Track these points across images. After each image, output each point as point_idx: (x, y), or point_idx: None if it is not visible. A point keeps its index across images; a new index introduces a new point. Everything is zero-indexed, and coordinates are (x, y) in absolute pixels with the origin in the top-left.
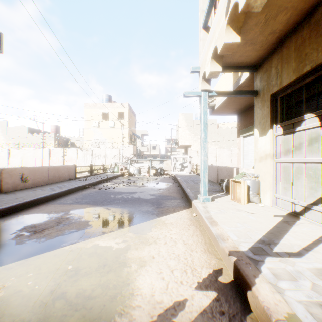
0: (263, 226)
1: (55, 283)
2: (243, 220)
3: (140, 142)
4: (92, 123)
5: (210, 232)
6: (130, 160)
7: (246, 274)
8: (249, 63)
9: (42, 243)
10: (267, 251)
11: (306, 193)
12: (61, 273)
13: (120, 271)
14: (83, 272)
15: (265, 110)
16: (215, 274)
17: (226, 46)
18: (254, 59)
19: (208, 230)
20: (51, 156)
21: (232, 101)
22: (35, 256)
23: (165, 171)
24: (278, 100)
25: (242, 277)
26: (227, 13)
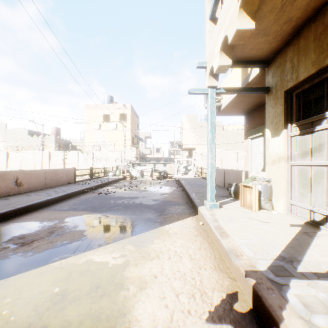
0: (281, 238)
1: (35, 312)
2: (256, 231)
3: (143, 145)
4: (94, 124)
5: (220, 245)
6: (132, 163)
7: (270, 305)
8: (260, 57)
9: (28, 258)
10: (290, 271)
11: (327, 201)
12: (44, 298)
13: (115, 296)
14: (72, 297)
15: (279, 108)
16: (229, 300)
17: (238, 34)
18: (266, 52)
19: (218, 242)
20: (51, 159)
21: (240, 101)
22: (18, 275)
23: (168, 174)
24: (294, 97)
25: (264, 308)
26: None
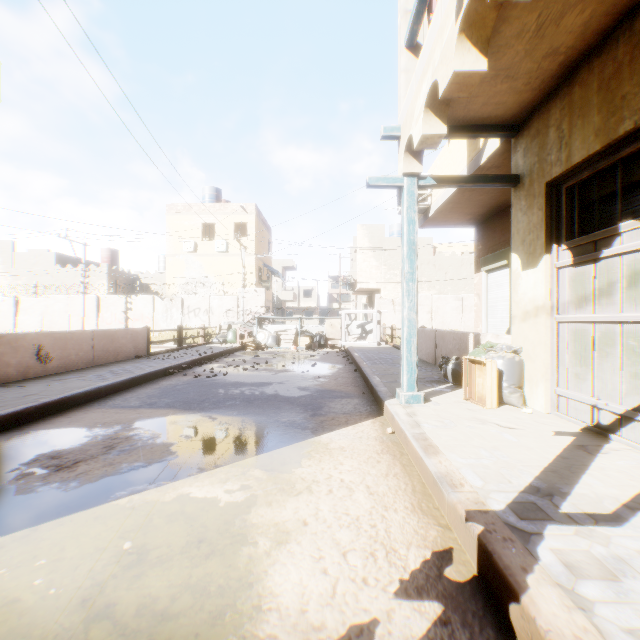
0: (535, 456)
1: (92, 581)
2: (491, 443)
3: (279, 283)
4: (184, 243)
5: (424, 469)
6: (258, 319)
7: (507, 566)
8: (501, 118)
9: (70, 492)
10: (547, 512)
11: (623, 387)
12: (106, 559)
13: (233, 555)
14: (155, 557)
15: (536, 215)
16: (437, 561)
17: (456, 79)
18: (513, 109)
19: (419, 464)
20: (101, 311)
21: (465, 199)
22: (56, 521)
23: (328, 340)
24: (563, 195)
25: (497, 572)
26: (459, 10)
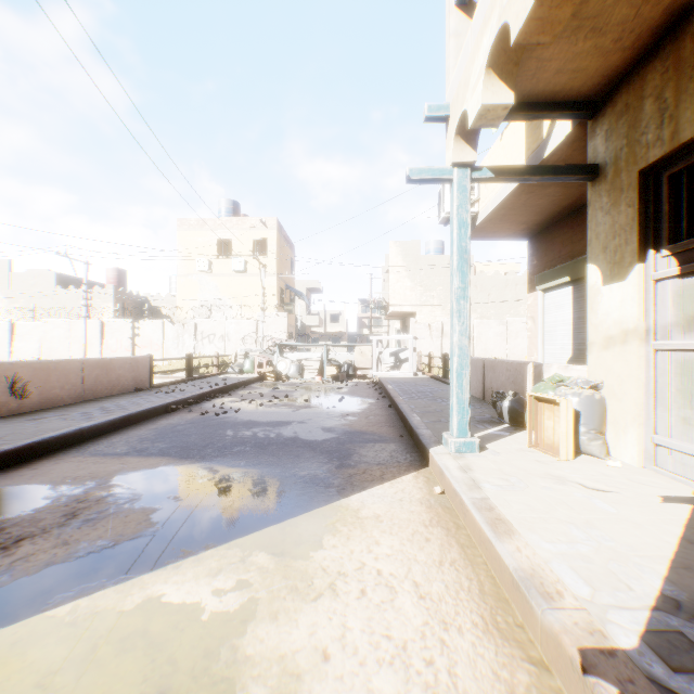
0: (650, 538)
1: None
2: (582, 515)
3: (304, 306)
4: (197, 262)
5: (494, 557)
6: (278, 346)
7: None
8: (577, 92)
9: None
10: None
11: None
12: None
13: None
14: None
15: (624, 213)
16: None
17: (538, 12)
18: (594, 80)
19: (486, 548)
20: (106, 337)
21: (520, 204)
22: None
23: (358, 370)
24: (665, 185)
25: None
26: None
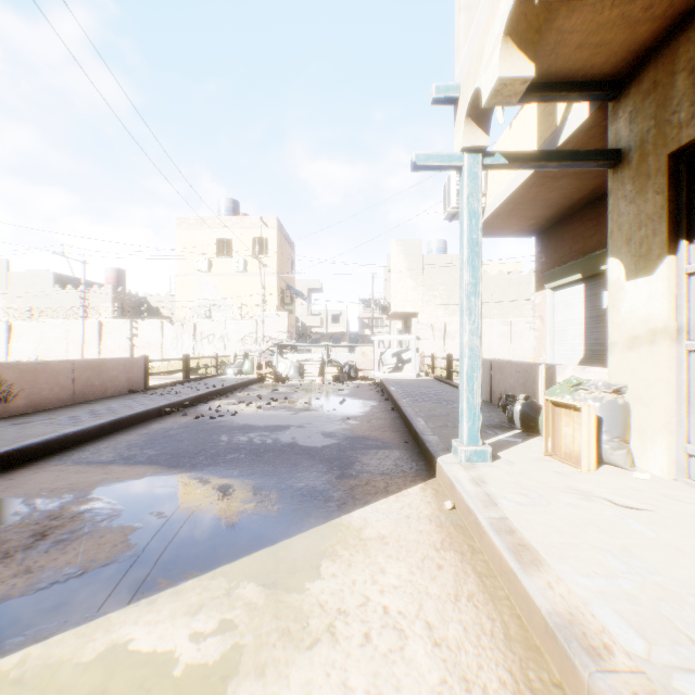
0: None
1: None
2: (616, 539)
3: (304, 306)
4: (196, 262)
5: (520, 592)
6: (278, 346)
7: None
8: (599, 71)
9: None
10: None
11: None
12: None
13: None
14: None
15: (651, 201)
16: None
17: None
18: (618, 55)
19: (509, 579)
20: (104, 337)
21: (530, 198)
22: None
23: (359, 371)
24: None
25: None
26: None
